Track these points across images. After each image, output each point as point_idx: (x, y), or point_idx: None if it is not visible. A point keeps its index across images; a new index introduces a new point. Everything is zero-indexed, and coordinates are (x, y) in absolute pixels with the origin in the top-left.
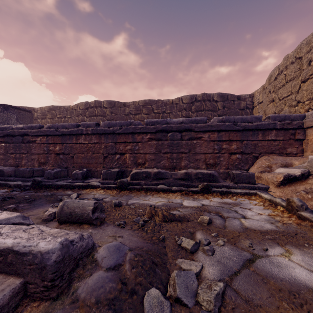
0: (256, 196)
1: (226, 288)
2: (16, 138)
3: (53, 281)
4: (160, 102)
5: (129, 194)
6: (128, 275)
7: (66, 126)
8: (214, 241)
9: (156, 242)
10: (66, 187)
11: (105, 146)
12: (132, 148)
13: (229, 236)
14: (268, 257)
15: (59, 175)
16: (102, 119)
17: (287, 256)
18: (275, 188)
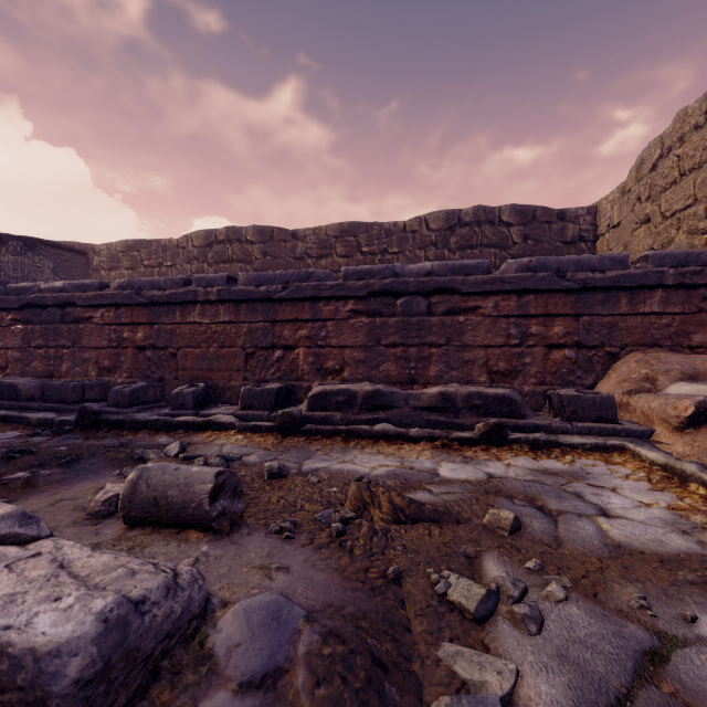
0: (624, 455)
1: None
2: (49, 311)
3: None
4: (375, 229)
5: (306, 446)
6: None
7: (160, 285)
8: (536, 587)
9: (378, 588)
10: (157, 426)
11: (250, 330)
12: (311, 335)
13: (574, 570)
14: (705, 646)
15: (143, 397)
16: (244, 269)
17: None
18: (670, 433)
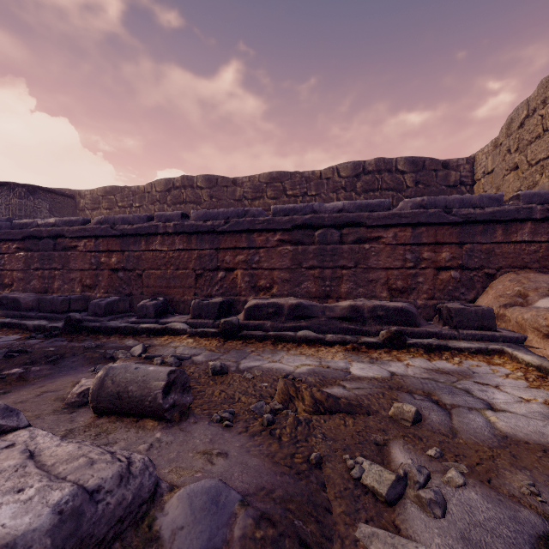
0: (503, 357)
1: None
2: (44, 241)
3: None
4: (297, 177)
5: (243, 348)
6: None
7: (130, 220)
8: (438, 472)
9: (302, 472)
10: (126, 331)
11: (199, 255)
12: (247, 260)
13: (469, 457)
14: None
15: (116, 308)
16: (196, 209)
17: None
18: (541, 339)
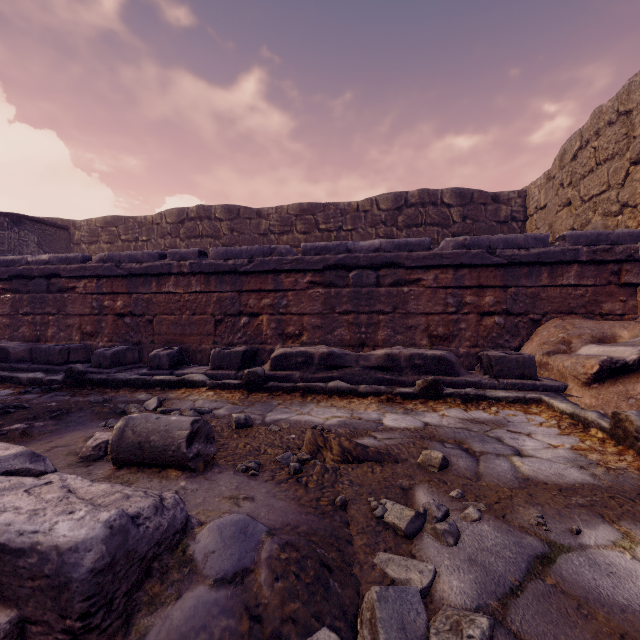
0: (540, 406)
1: (495, 630)
2: (36, 282)
3: (86, 618)
4: (331, 209)
5: (269, 401)
6: (266, 597)
7: (138, 258)
8: (457, 510)
9: (327, 512)
10: (137, 384)
11: (219, 299)
12: (274, 304)
13: (489, 497)
14: (585, 551)
15: (123, 359)
16: (214, 244)
17: (628, 547)
18: (580, 387)
